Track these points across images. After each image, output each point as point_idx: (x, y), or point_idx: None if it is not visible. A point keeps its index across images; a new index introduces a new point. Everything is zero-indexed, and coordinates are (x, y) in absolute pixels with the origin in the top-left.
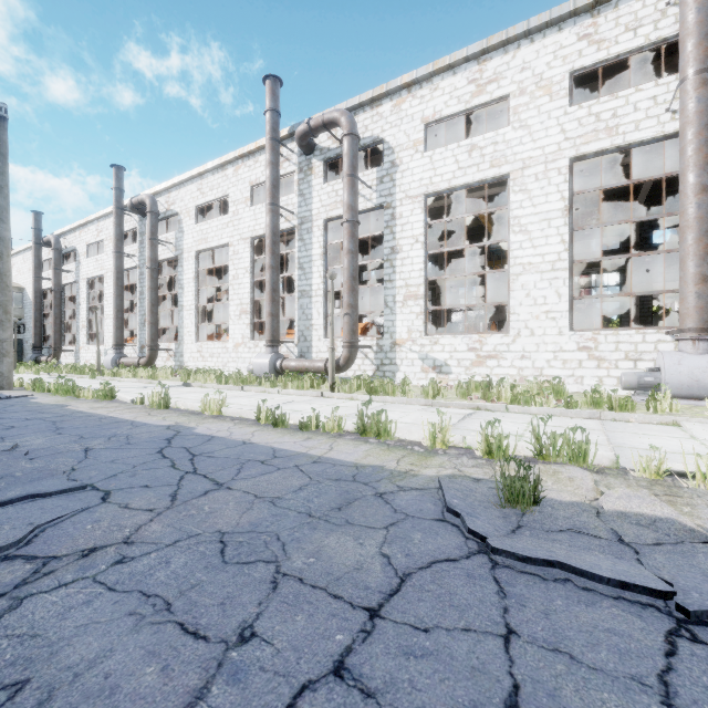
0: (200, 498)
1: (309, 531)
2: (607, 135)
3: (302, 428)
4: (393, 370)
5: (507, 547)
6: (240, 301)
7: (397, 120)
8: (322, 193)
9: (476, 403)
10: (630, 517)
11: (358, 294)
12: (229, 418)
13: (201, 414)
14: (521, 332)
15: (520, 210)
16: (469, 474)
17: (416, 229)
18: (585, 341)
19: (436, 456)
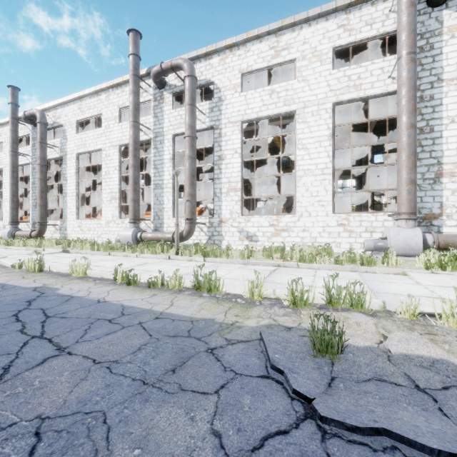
0: (35, 369)
1: (139, 405)
2: (355, 90)
3: (150, 286)
4: (220, 239)
5: (333, 413)
6: (111, 190)
7: (223, 69)
8: (171, 116)
9: (277, 262)
10: (413, 359)
11: (197, 189)
12: (92, 279)
13: (69, 275)
14: (303, 214)
15: (302, 135)
16: (282, 322)
17: (235, 144)
18: (342, 220)
19: (254, 307)
